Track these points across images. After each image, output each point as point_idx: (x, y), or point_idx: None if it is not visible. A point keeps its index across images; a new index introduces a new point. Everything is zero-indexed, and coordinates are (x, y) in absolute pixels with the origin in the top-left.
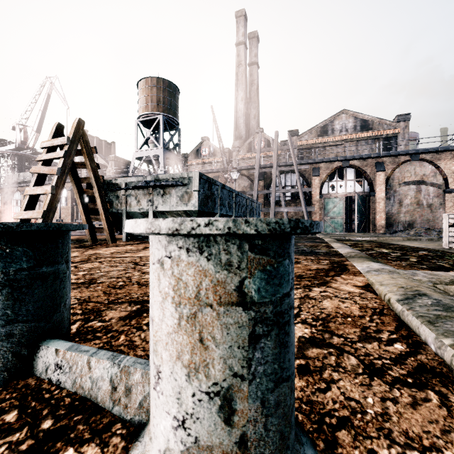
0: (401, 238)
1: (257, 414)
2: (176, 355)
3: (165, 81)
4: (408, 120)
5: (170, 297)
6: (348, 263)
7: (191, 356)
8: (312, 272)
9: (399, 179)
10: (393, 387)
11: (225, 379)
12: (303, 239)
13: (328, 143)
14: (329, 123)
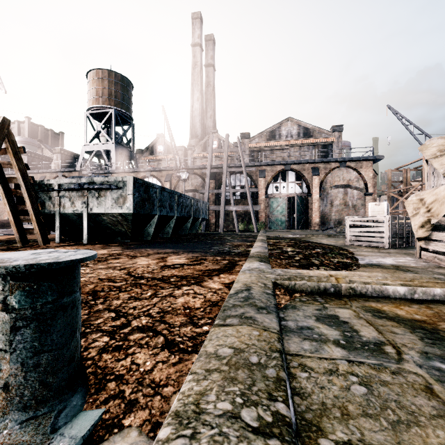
0: (324, 236)
1: (18, 371)
2: None
3: (117, 75)
4: (342, 131)
5: None
6: (241, 263)
7: None
8: (200, 272)
9: (331, 182)
10: (173, 354)
11: None
12: (240, 237)
13: (276, 147)
14: (277, 129)
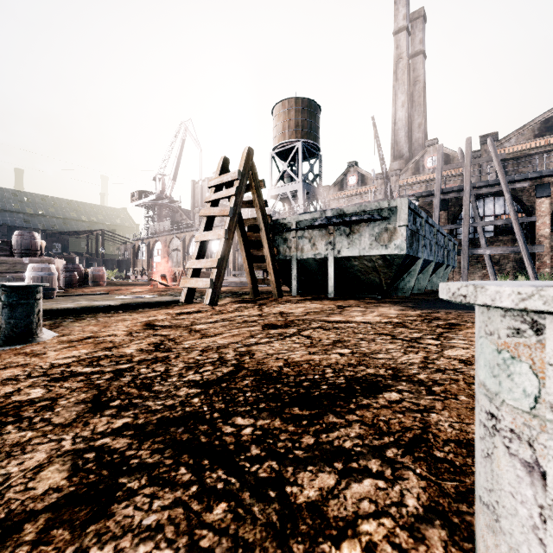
0: None
1: None
2: None
3: (304, 101)
4: None
5: None
6: None
7: None
8: None
9: None
10: None
11: None
12: None
13: None
14: None
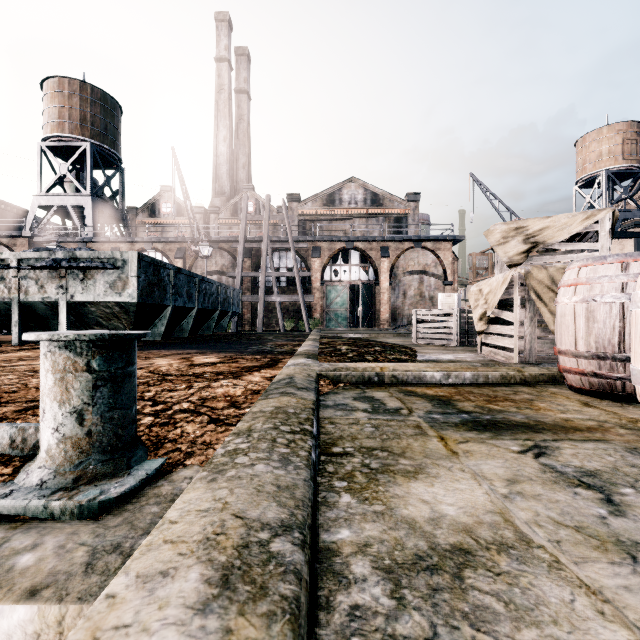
0: (392, 334)
1: (98, 421)
2: (54, 398)
3: (96, 90)
4: (418, 200)
5: (51, 371)
6: (285, 360)
7: (62, 397)
8: (238, 369)
9: (404, 267)
10: (219, 426)
11: (80, 405)
12: (285, 337)
13: (336, 216)
14: (337, 191)
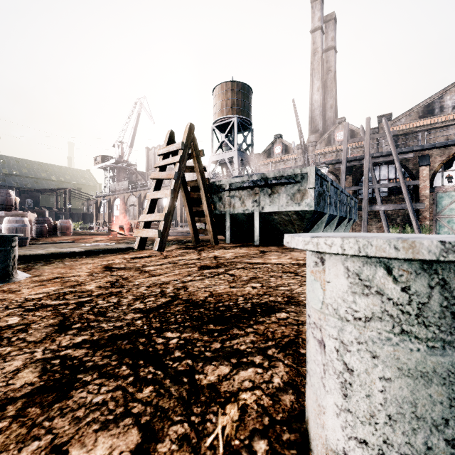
0: None
1: None
2: None
3: (239, 84)
4: None
5: None
6: None
7: None
8: None
9: None
10: None
11: None
12: None
13: (435, 125)
14: (436, 100)
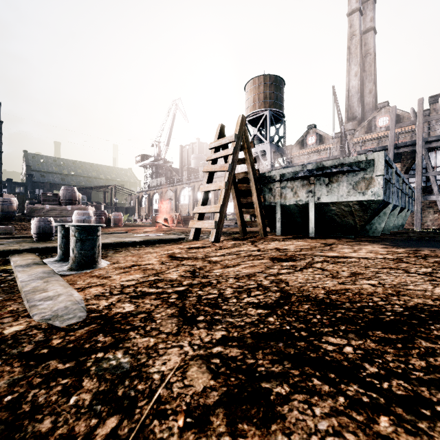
0: None
1: None
2: None
3: (271, 77)
4: None
5: None
6: None
7: None
8: None
9: None
10: None
11: None
12: None
13: None
14: None
